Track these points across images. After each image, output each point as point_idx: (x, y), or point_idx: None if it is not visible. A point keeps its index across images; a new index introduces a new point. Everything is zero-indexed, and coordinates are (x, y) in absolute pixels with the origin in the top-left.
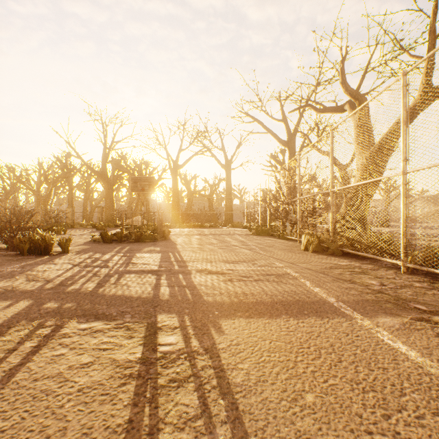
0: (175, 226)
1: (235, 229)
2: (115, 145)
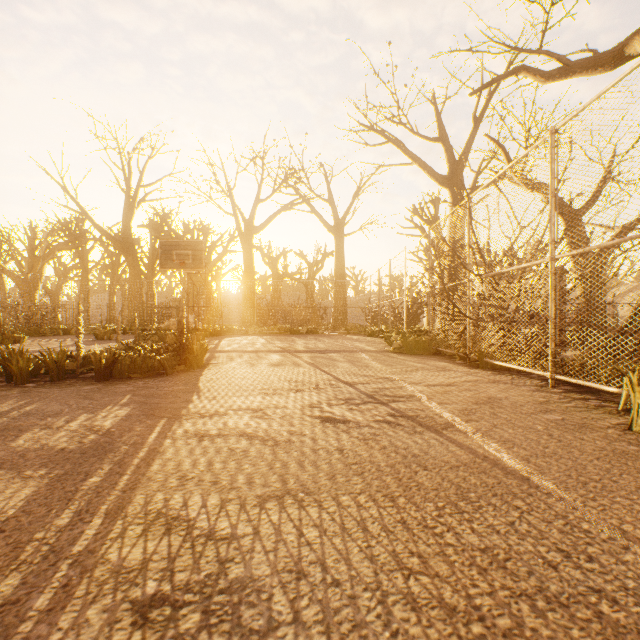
0: (248, 330)
1: (353, 337)
2: (148, 193)
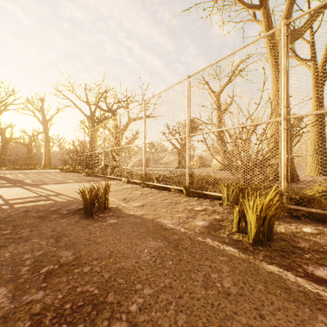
0: None
1: (52, 170)
2: None
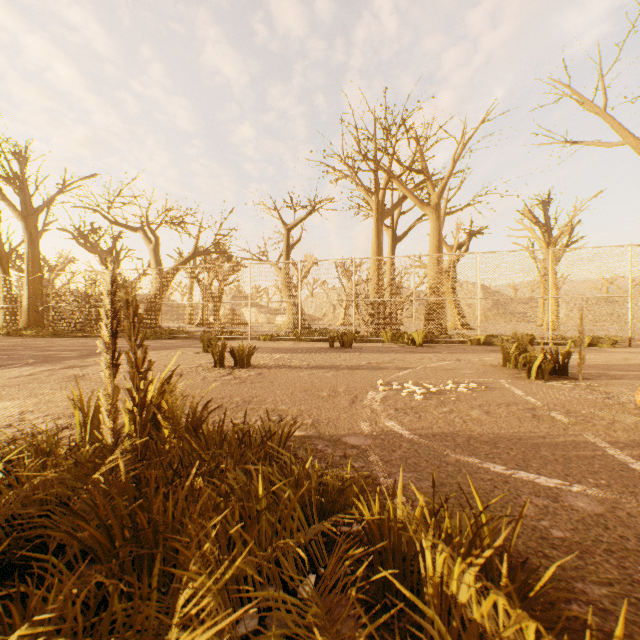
0: None
1: None
2: None
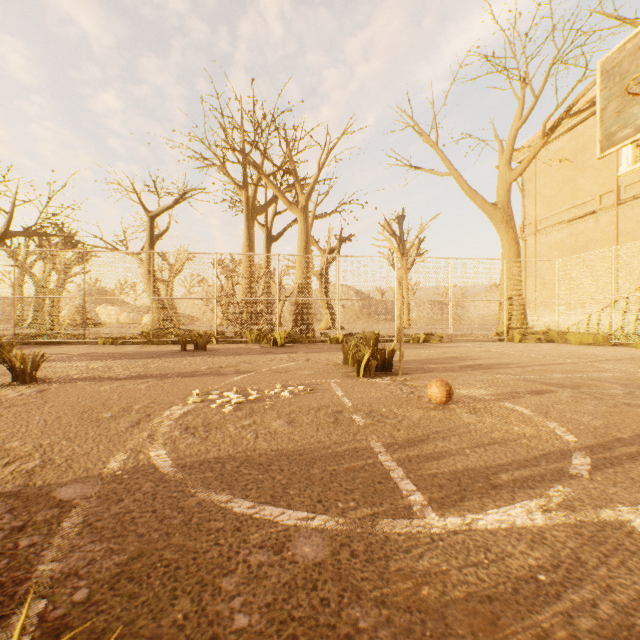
0: None
1: None
2: None
